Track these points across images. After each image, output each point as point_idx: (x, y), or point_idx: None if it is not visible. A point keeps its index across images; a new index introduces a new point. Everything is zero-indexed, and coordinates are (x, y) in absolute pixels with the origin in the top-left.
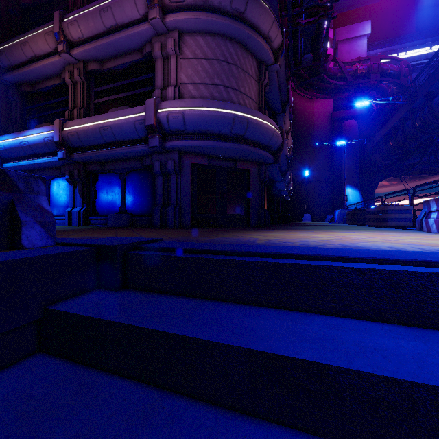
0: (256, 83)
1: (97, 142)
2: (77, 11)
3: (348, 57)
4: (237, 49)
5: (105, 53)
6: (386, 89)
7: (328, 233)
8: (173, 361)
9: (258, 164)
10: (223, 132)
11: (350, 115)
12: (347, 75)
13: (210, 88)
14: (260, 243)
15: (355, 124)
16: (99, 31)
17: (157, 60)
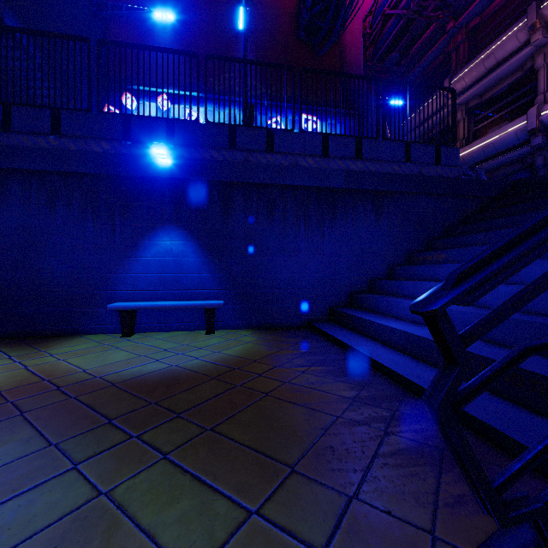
0: None
1: (479, 159)
2: (462, 71)
3: None
4: None
5: (484, 88)
6: None
7: None
8: (544, 188)
9: None
10: None
11: None
12: None
13: None
14: None
15: None
16: (480, 76)
17: (539, 69)
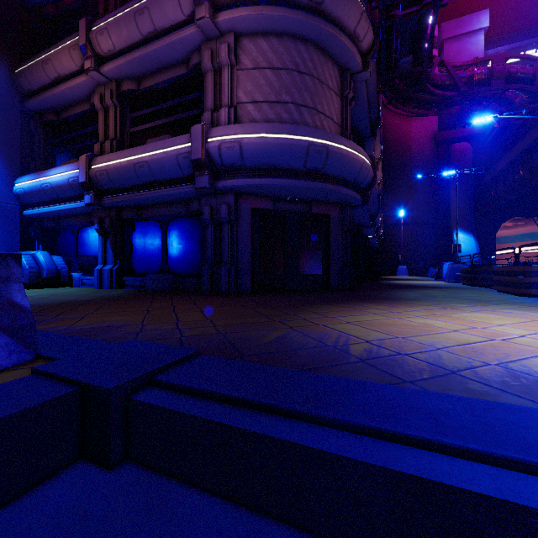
0: (338, 98)
1: (132, 182)
2: (107, 16)
3: (457, 59)
4: (313, 53)
5: (142, 69)
6: (513, 99)
7: (452, 315)
8: None
9: (341, 207)
10: (294, 165)
11: (460, 136)
12: (459, 82)
13: (276, 108)
14: (358, 359)
15: (468, 147)
16: (134, 41)
17: (207, 73)
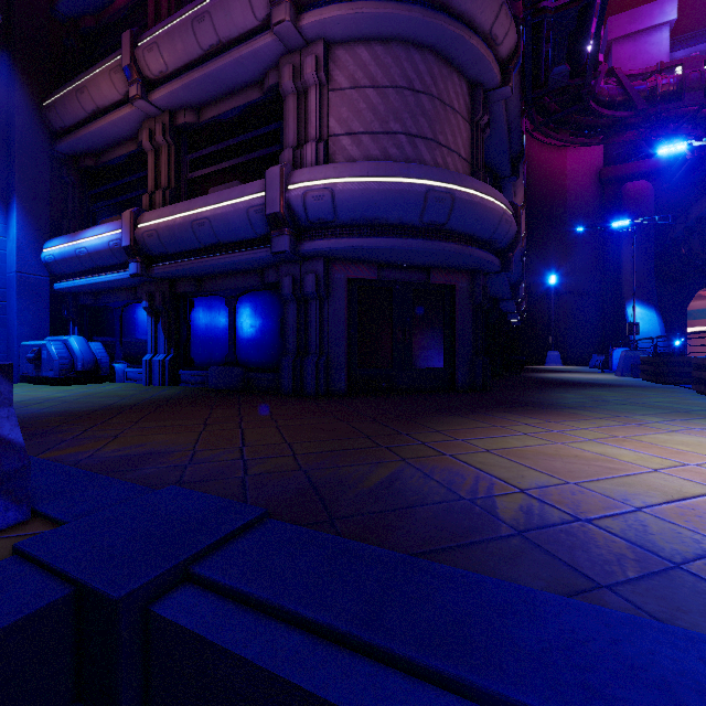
0: (467, 124)
1: (189, 246)
2: (157, 27)
3: (631, 66)
4: (432, 63)
5: (202, 94)
6: None
7: (643, 439)
8: None
9: (471, 275)
10: (407, 219)
11: (636, 172)
12: (636, 97)
13: (381, 141)
14: (513, 529)
15: (648, 188)
16: (191, 57)
17: (287, 96)
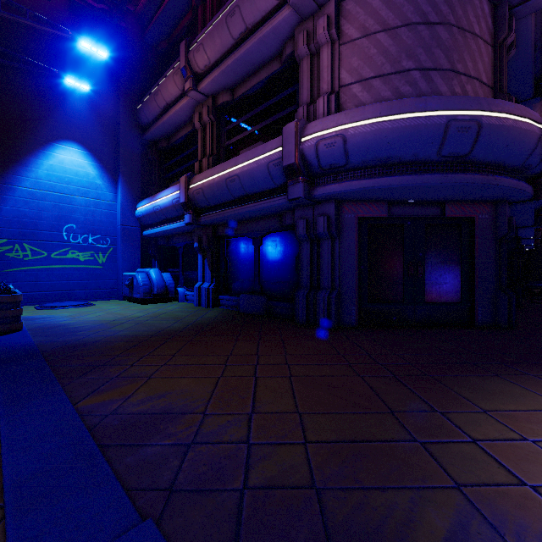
0: (489, 47)
1: (224, 198)
2: (202, 31)
3: None
4: None
5: (235, 76)
6: None
7: None
8: None
9: (494, 206)
10: (422, 155)
11: None
12: None
13: (392, 81)
14: None
15: None
16: (226, 48)
17: (302, 60)
